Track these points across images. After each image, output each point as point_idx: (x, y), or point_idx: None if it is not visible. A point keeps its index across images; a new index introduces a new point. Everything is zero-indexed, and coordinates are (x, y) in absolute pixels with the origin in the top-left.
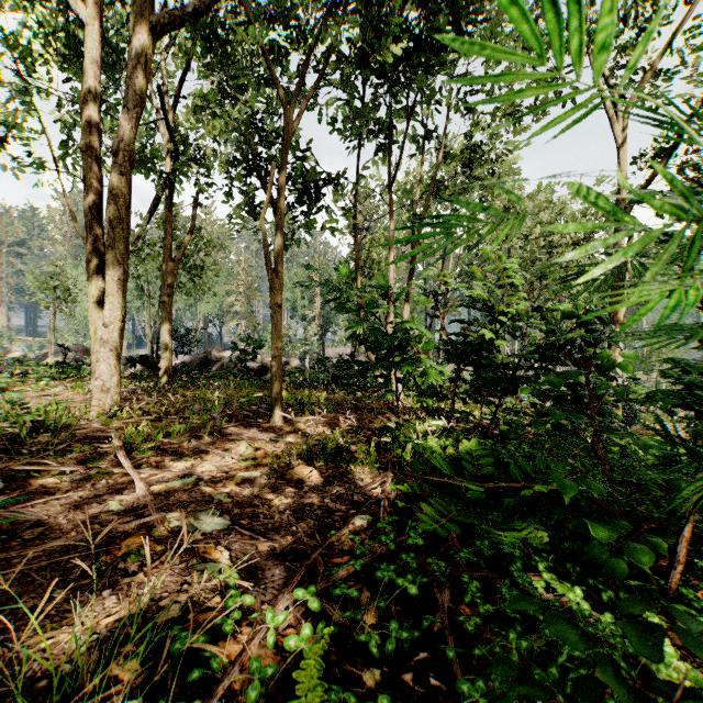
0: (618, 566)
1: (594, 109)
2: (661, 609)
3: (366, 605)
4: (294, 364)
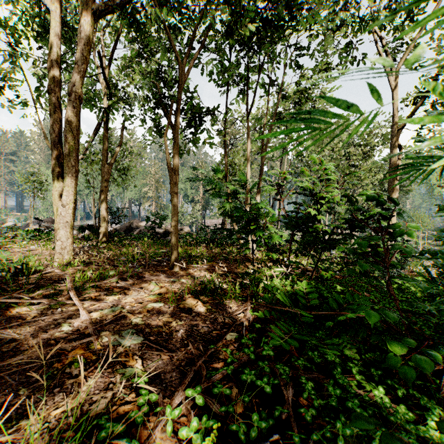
0: (408, 371)
1: (439, 26)
2: (436, 399)
3: (235, 401)
4: (186, 230)
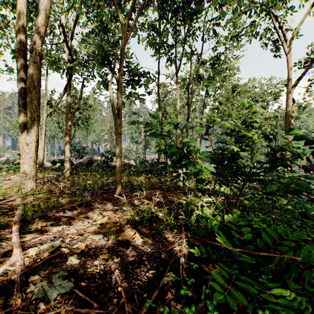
0: None
1: None
2: None
3: None
4: (131, 163)
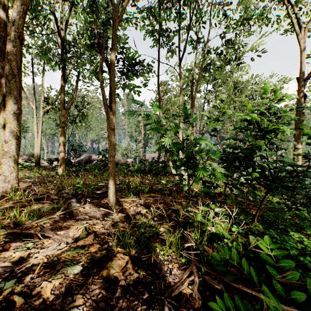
0: None
1: None
2: None
3: None
4: (131, 161)
